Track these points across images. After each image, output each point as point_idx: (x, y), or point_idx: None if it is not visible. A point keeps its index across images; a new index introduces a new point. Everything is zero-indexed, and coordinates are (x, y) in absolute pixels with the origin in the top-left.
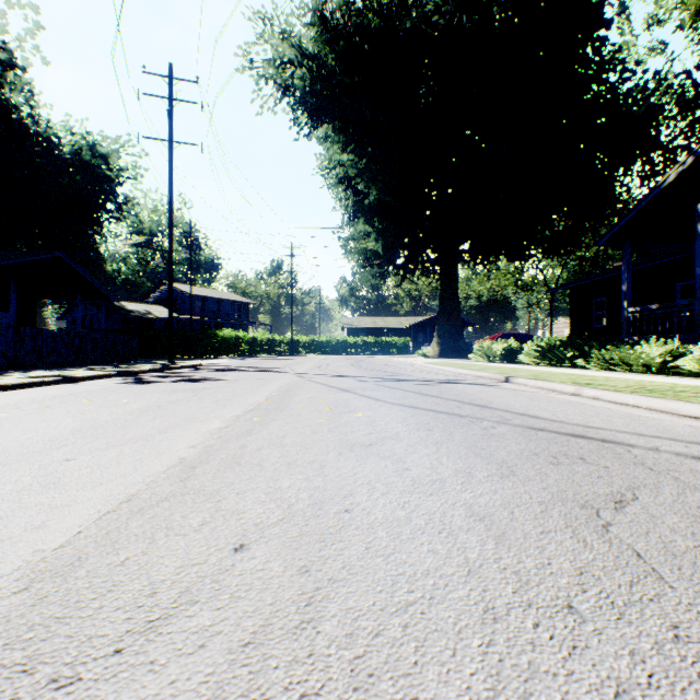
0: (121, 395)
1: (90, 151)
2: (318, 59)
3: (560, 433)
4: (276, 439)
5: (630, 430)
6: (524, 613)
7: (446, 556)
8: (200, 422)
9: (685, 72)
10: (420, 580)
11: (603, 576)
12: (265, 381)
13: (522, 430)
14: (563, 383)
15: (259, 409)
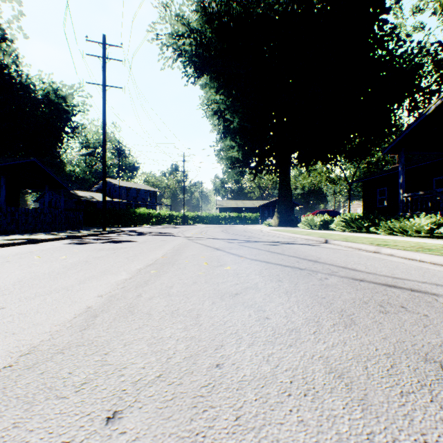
0: (63, 252)
1: (54, 94)
2: (201, 33)
3: (377, 283)
4: (165, 289)
5: (427, 280)
6: None
7: (318, 430)
8: (112, 274)
9: (438, 42)
10: None
11: None
12: (164, 242)
13: (348, 281)
14: (366, 244)
15: (157, 263)
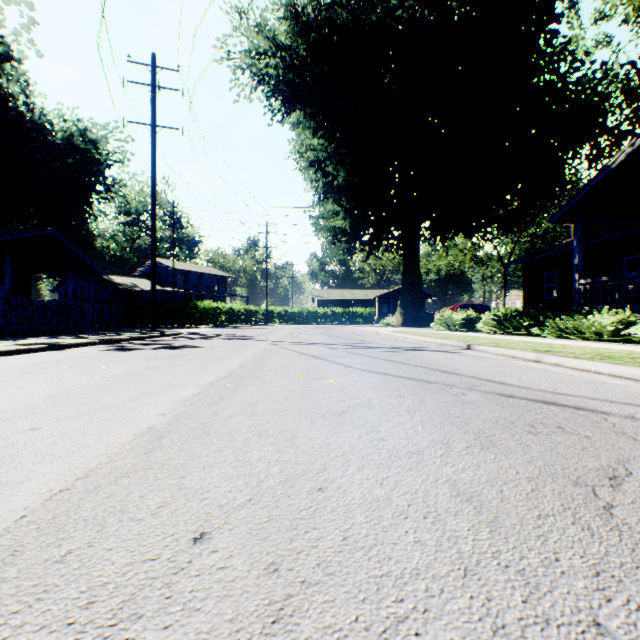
0: (102, 361)
1: (80, 137)
2: (291, 50)
3: (531, 400)
4: (247, 406)
5: (599, 397)
6: (543, 634)
7: (436, 548)
8: (174, 389)
9: (630, 62)
10: (410, 583)
11: (625, 578)
12: (240, 348)
13: (492, 397)
14: (524, 350)
15: (233, 375)
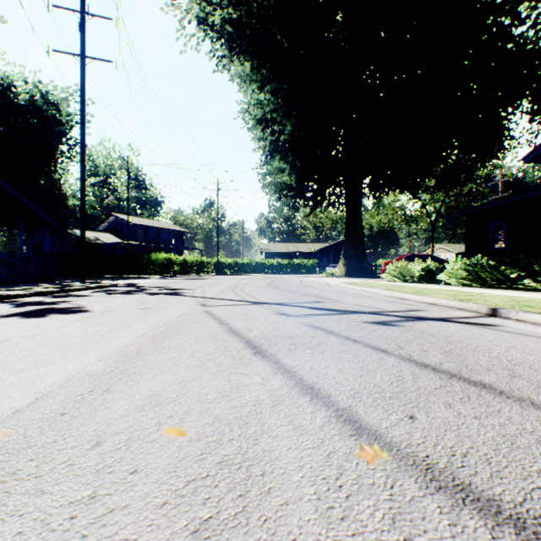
0: None
1: (42, 98)
2: None
3: None
4: None
5: None
6: None
7: None
8: None
9: None
10: None
11: None
12: (142, 314)
13: None
14: None
15: None
